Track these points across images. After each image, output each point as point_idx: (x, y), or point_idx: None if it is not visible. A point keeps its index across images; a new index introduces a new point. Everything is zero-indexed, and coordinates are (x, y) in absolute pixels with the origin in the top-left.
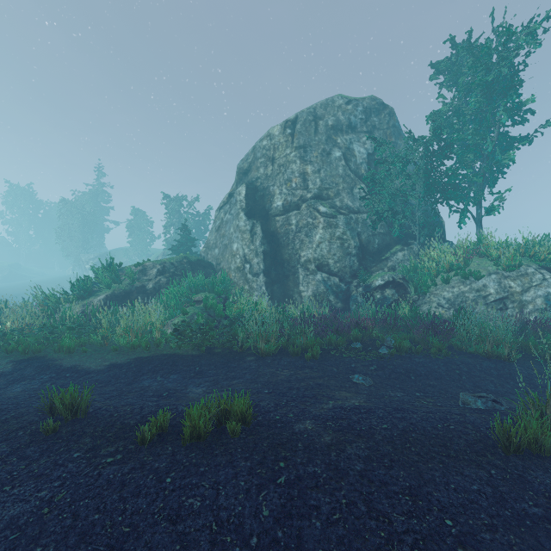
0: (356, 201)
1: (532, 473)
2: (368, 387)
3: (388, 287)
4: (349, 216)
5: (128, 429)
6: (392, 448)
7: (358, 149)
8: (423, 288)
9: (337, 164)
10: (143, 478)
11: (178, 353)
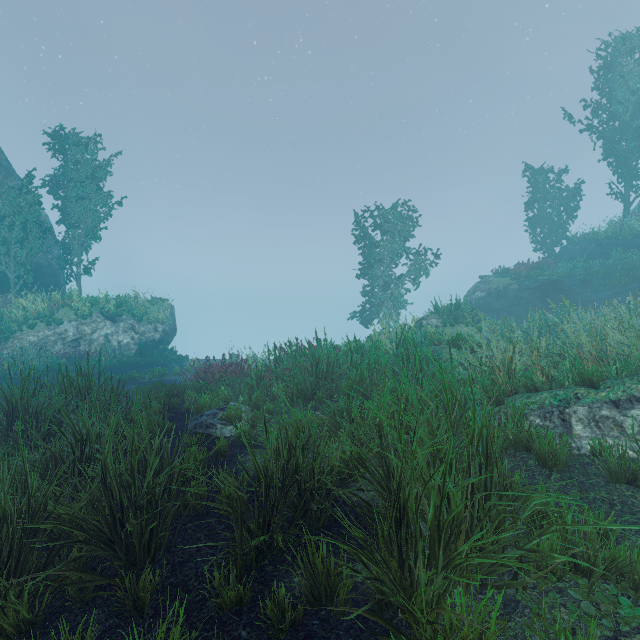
0: None
1: None
2: None
3: None
4: None
5: None
6: None
7: None
8: (6, 334)
9: None
10: None
11: None
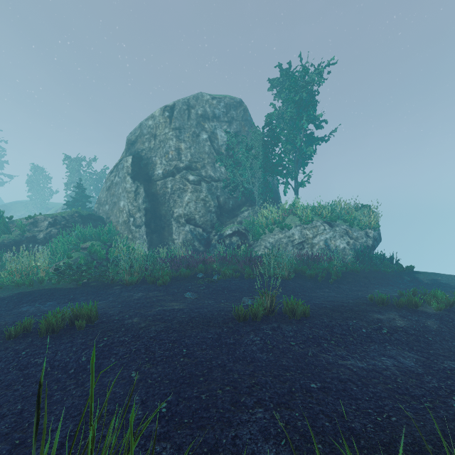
0: (217, 173)
1: (244, 328)
2: (193, 299)
3: (235, 236)
4: (211, 183)
5: (0, 333)
6: (179, 326)
7: (221, 134)
8: (257, 236)
9: (204, 143)
10: (5, 354)
11: (58, 287)
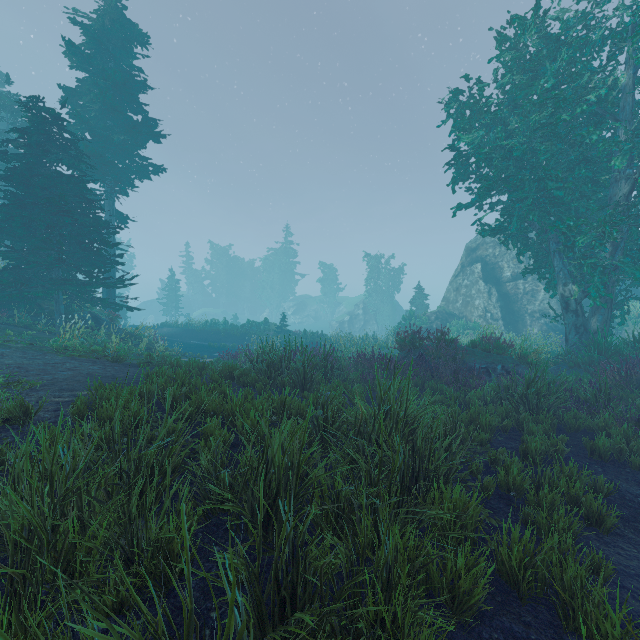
0: None
1: None
2: None
3: None
4: None
5: None
6: None
7: None
8: (618, 328)
9: None
10: None
11: None
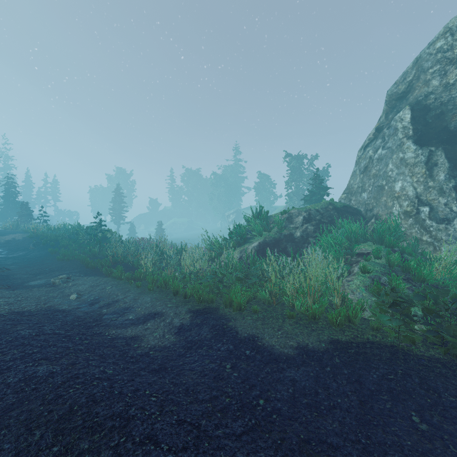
0: None
1: None
2: None
3: None
4: None
5: None
6: None
7: None
8: None
9: None
10: None
11: (399, 346)
